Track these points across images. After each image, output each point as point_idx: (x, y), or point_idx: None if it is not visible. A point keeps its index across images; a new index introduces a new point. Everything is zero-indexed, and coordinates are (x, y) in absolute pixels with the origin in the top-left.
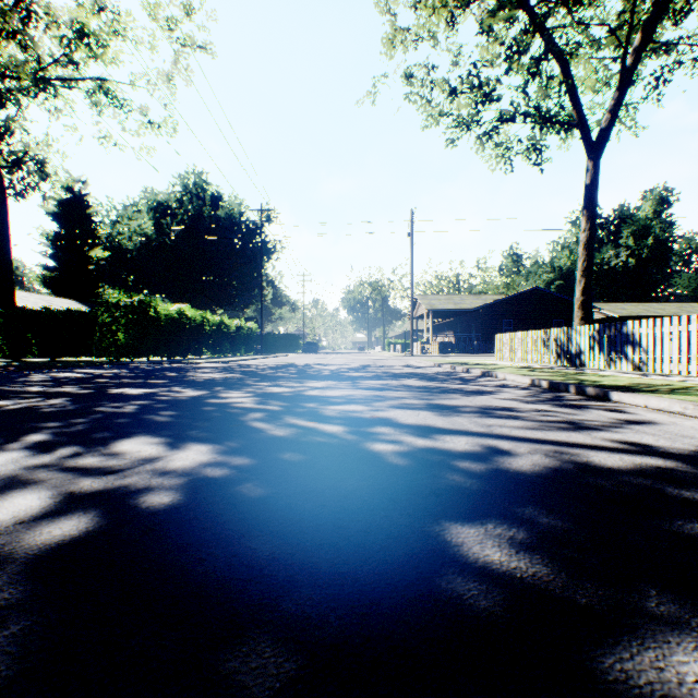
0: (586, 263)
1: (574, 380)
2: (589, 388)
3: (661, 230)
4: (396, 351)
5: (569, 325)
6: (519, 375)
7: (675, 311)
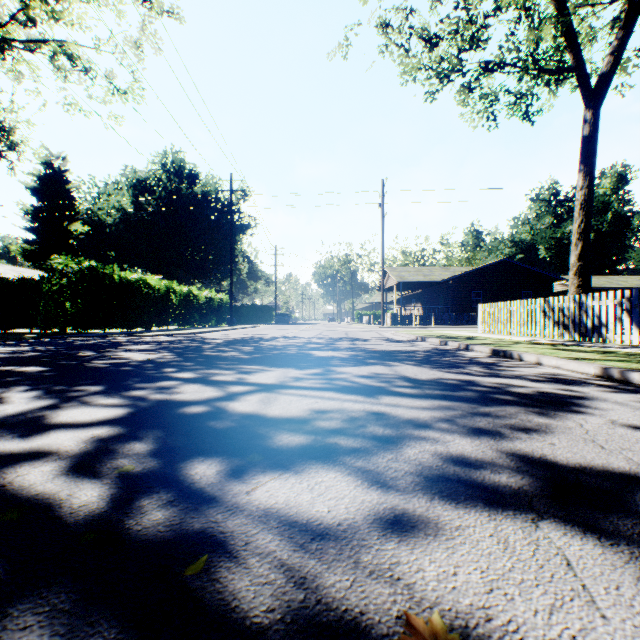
0: (583, 224)
1: None
2: None
3: (619, 206)
4: (365, 322)
5: (538, 296)
6: (566, 359)
7: (638, 283)
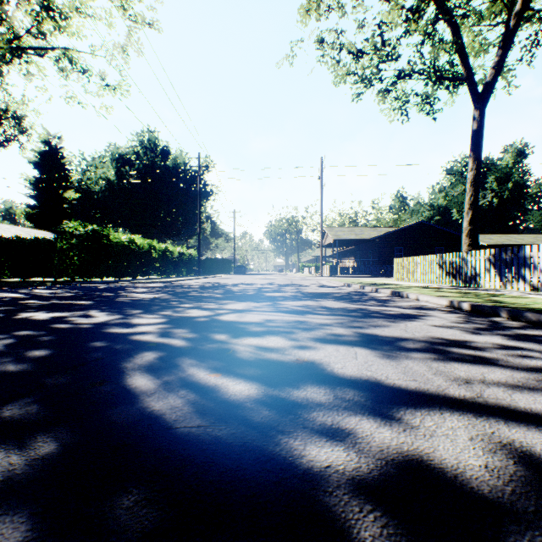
0: (473, 197)
1: (494, 302)
2: (527, 313)
3: (519, 176)
4: (308, 273)
5: (448, 252)
6: (433, 296)
7: (532, 240)
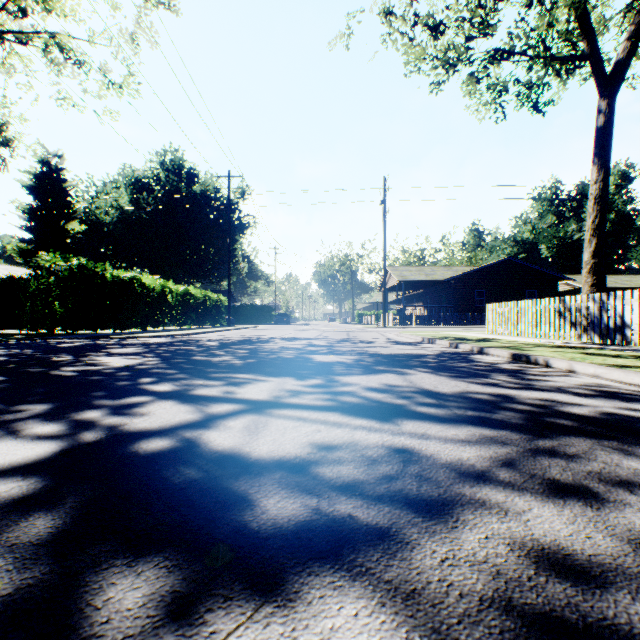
0: (598, 220)
1: None
2: None
3: (622, 205)
4: (366, 322)
5: (542, 296)
6: (607, 367)
7: None
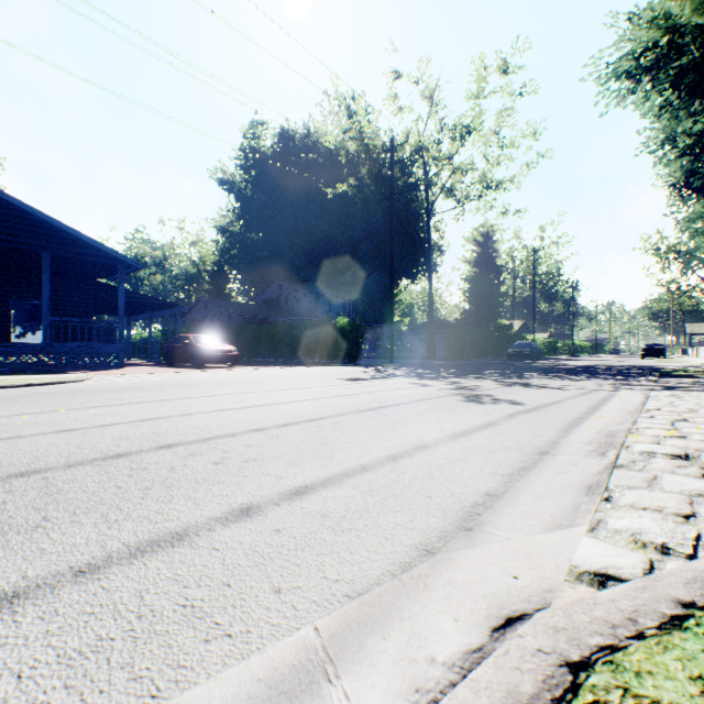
0: None
1: None
2: None
3: None
4: None
5: None
6: None
7: None
